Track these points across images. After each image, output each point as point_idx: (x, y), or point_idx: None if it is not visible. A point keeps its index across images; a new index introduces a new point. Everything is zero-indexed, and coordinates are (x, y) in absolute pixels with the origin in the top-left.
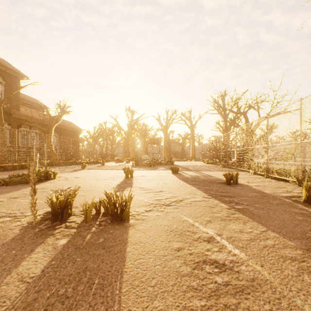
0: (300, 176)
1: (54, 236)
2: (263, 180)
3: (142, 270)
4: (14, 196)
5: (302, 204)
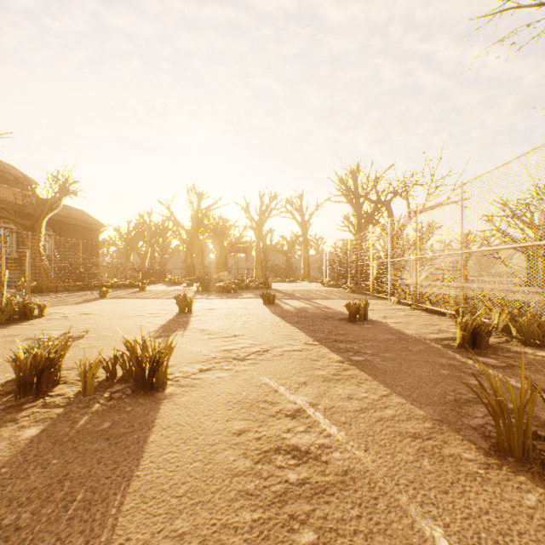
0: (461, 306)
1: (16, 423)
2: (409, 313)
3: (167, 472)
4: None
5: (456, 351)
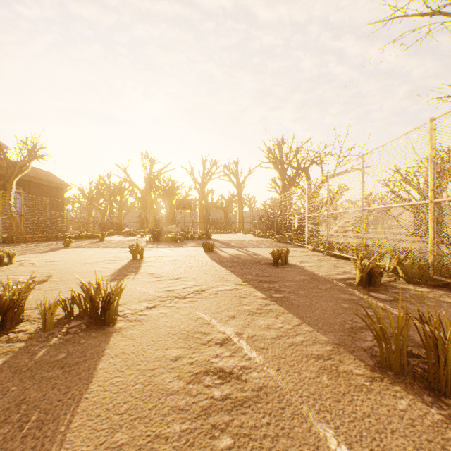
0: (361, 253)
1: None
2: (321, 258)
3: (112, 394)
4: None
5: (355, 288)
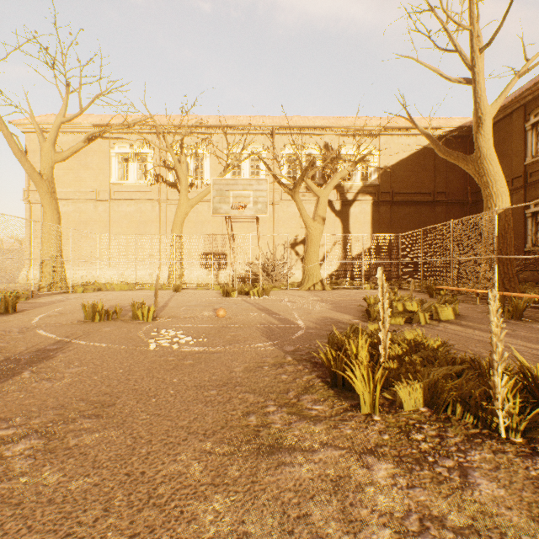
0: None
1: None
2: None
3: None
4: (234, 328)
5: None
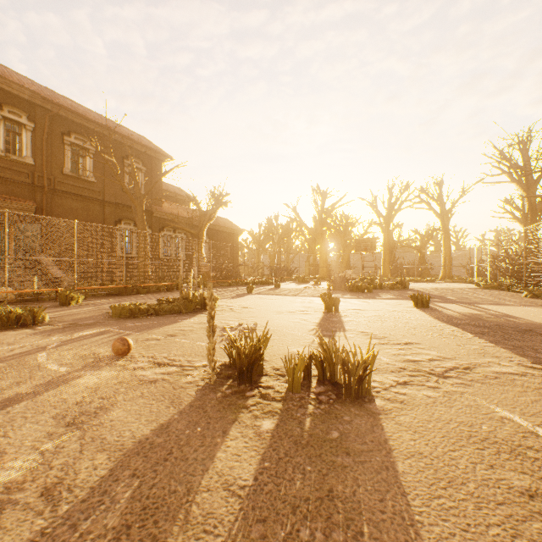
0: None
1: (248, 411)
2: None
3: (459, 530)
4: (171, 333)
5: None
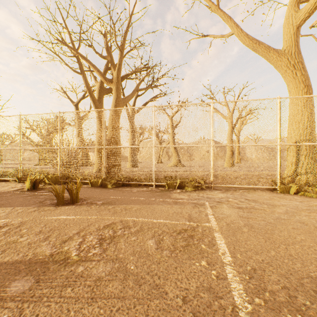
0: (20, 175)
1: None
2: None
3: None
4: None
5: (28, 192)
